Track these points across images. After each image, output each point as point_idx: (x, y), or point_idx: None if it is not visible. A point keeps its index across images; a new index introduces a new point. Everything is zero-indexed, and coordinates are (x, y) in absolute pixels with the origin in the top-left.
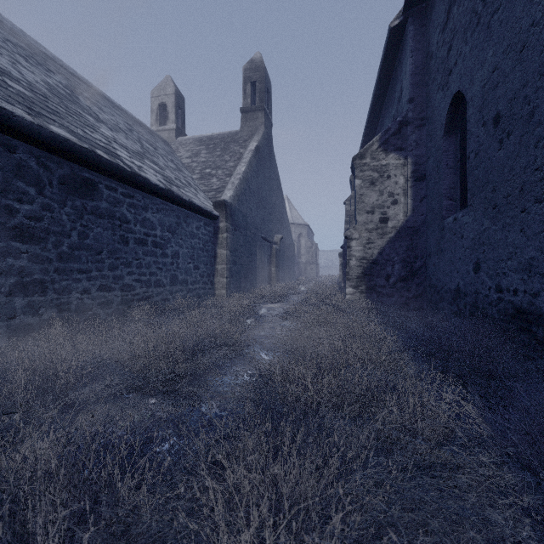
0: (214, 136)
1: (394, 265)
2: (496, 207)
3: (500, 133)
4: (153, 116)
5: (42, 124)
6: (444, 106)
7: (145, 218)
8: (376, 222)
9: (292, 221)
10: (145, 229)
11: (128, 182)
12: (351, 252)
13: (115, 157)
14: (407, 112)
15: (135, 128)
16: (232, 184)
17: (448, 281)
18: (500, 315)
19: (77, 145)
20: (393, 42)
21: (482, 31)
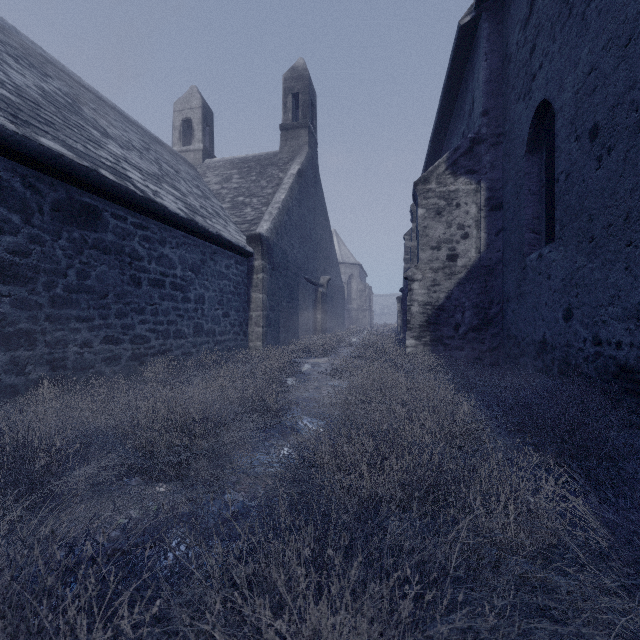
0: (249, 158)
1: (465, 312)
2: (594, 240)
3: (598, 149)
4: (175, 133)
5: (29, 135)
6: (525, 119)
7: (162, 254)
8: (443, 260)
9: (342, 260)
10: (162, 268)
11: (141, 210)
12: (413, 295)
13: (124, 179)
14: (480, 127)
15: (153, 147)
16: (269, 214)
17: (531, 331)
18: (598, 374)
19: (75, 163)
20: (463, 43)
21: (575, 24)
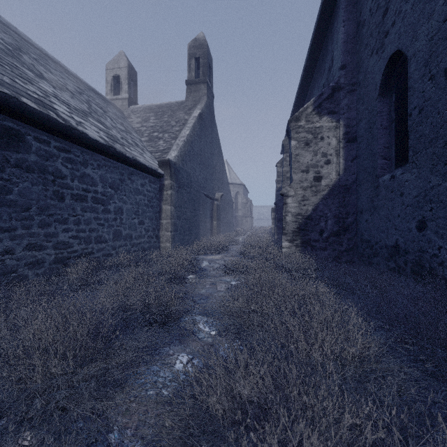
0: (162, 105)
1: (327, 221)
2: None
3: None
4: (108, 86)
5: None
6: (378, 69)
7: (84, 173)
8: (311, 180)
9: (231, 181)
10: (84, 185)
11: (63, 135)
12: (287, 208)
13: (47, 109)
14: (339, 78)
15: (86, 93)
16: (177, 145)
17: (384, 237)
18: None
19: None
20: (325, 14)
21: None
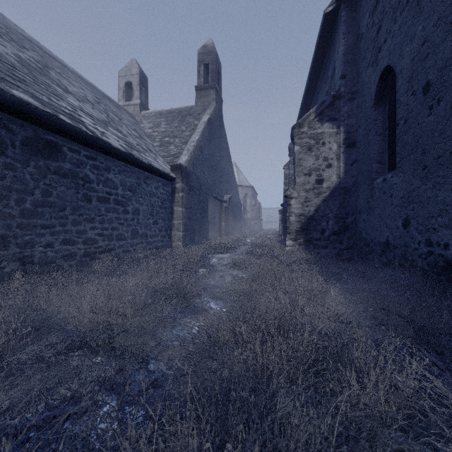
0: (173, 110)
1: (329, 221)
2: (426, 168)
3: (430, 100)
4: (120, 92)
5: (4, 88)
6: (373, 80)
7: (108, 178)
8: (313, 183)
9: (239, 183)
10: (108, 189)
11: (91, 145)
12: (291, 209)
13: (78, 123)
14: (340, 87)
15: (103, 101)
16: (187, 150)
17: (377, 235)
18: (430, 267)
19: (39, 109)
20: (327, 26)
21: (411, 8)
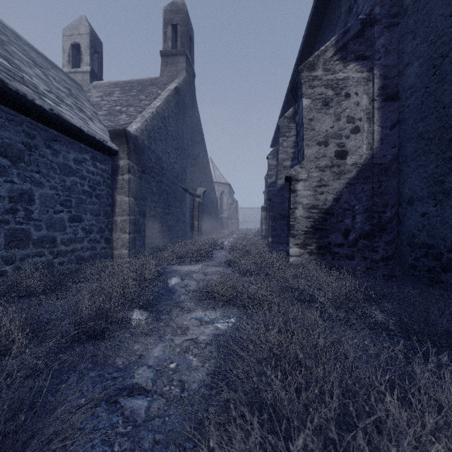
0: (132, 81)
1: (355, 216)
2: None
3: None
4: (65, 56)
5: None
6: None
7: None
8: (331, 157)
9: (215, 180)
10: None
11: None
12: (297, 197)
13: None
14: (372, 7)
15: (13, 40)
16: (141, 116)
17: None
18: None
19: None
20: None
21: None
